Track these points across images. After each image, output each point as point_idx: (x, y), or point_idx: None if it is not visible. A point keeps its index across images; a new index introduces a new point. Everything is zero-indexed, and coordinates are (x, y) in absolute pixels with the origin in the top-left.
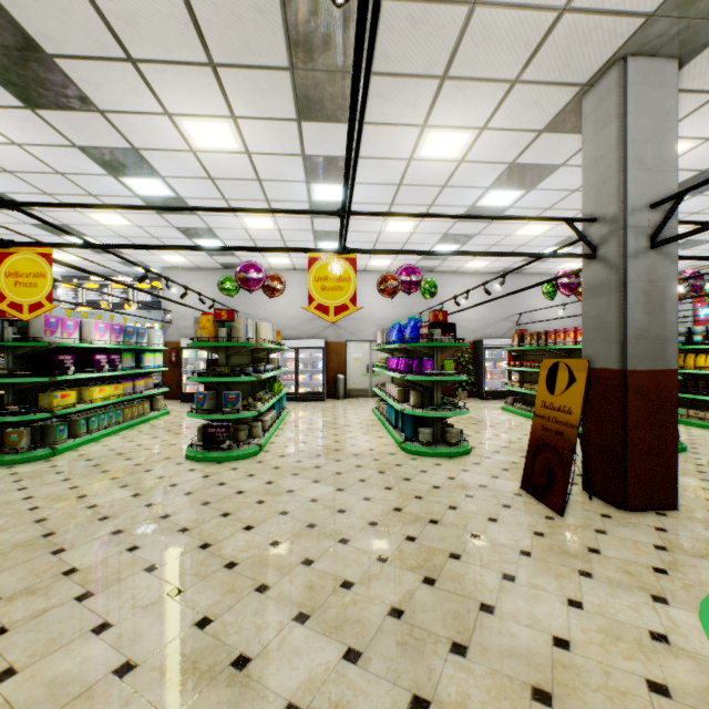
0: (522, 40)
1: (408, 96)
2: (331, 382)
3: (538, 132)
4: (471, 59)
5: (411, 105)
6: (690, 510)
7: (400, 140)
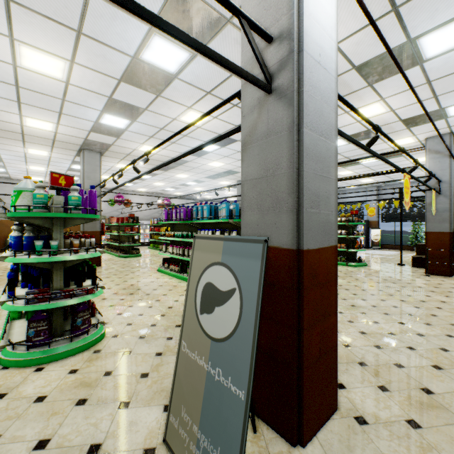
0: (46, 141)
1: (12, 141)
2: (3, 243)
3: (75, 156)
4: (31, 140)
5: (15, 143)
6: (104, 266)
7: (16, 148)
